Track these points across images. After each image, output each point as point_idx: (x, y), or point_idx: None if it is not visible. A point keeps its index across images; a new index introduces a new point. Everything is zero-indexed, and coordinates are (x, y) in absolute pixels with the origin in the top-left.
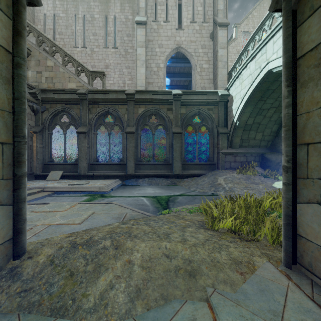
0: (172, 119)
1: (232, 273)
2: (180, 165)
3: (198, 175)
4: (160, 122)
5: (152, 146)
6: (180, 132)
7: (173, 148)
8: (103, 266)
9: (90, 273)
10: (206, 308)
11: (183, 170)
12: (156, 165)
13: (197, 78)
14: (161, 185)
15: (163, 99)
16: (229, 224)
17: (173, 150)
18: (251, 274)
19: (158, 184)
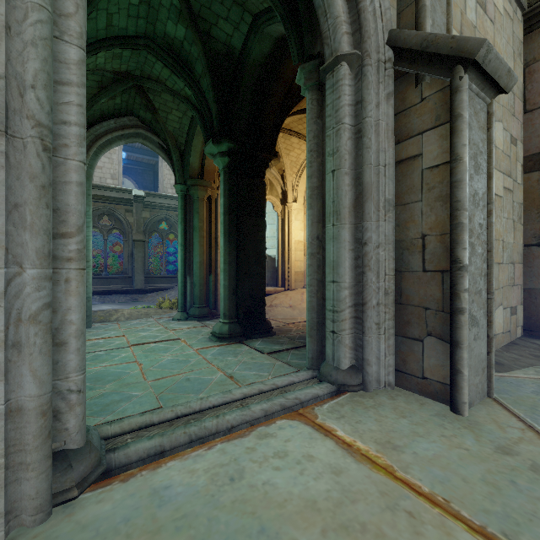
0: (132, 223)
1: (162, 313)
2: (143, 278)
3: (165, 289)
4: (116, 225)
5: (104, 254)
6: (143, 240)
7: (134, 259)
8: (113, 314)
9: (108, 316)
10: (151, 318)
11: (147, 284)
12: (110, 278)
13: (165, 173)
14: (119, 302)
15: (121, 198)
16: (168, 305)
17: (134, 261)
18: (169, 313)
19: (114, 302)
